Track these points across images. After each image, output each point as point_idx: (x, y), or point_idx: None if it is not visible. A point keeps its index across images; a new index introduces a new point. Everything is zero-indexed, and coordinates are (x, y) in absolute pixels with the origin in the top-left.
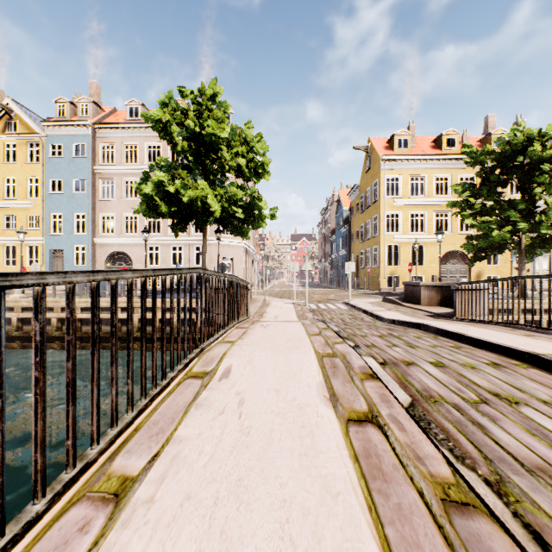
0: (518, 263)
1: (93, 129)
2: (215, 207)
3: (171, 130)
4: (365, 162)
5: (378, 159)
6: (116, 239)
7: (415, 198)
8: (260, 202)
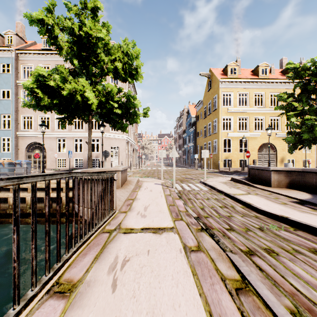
0: None
1: (16, 54)
2: (92, 100)
3: (54, 33)
4: (207, 85)
5: (217, 81)
6: (33, 133)
7: (241, 108)
8: (134, 100)
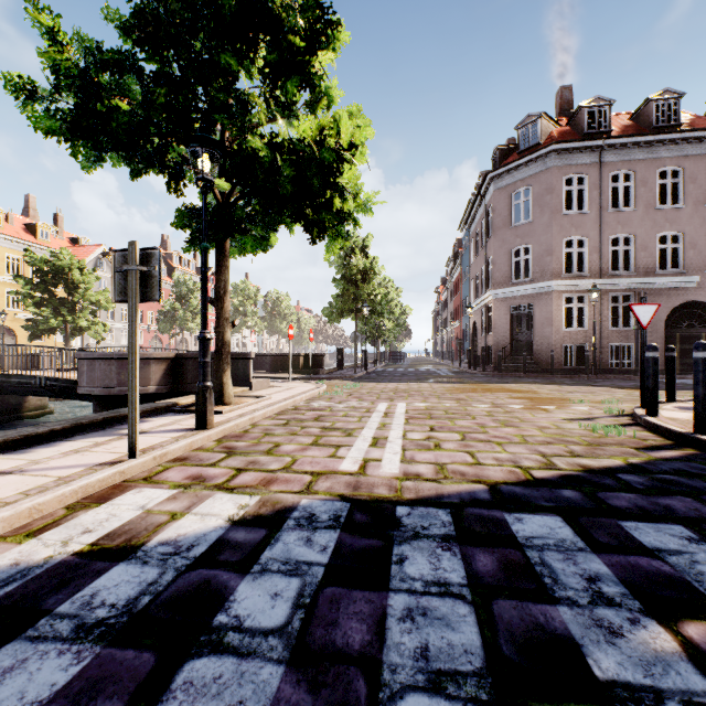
0: (66, 341)
1: None
2: None
3: None
4: None
5: None
6: None
7: None
8: None
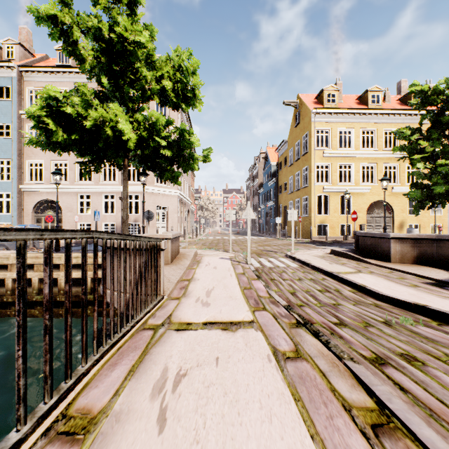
0: None
1: (19, 72)
2: (128, 135)
3: (72, 37)
4: (293, 118)
5: (308, 113)
6: (43, 186)
7: (343, 150)
8: (190, 137)
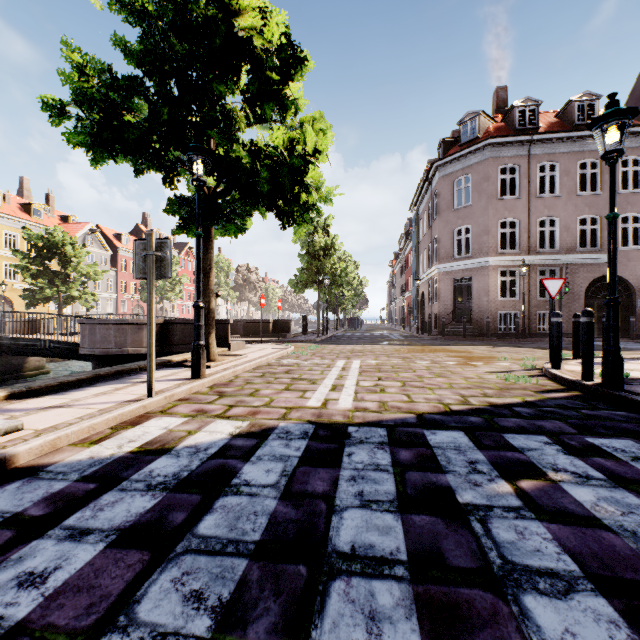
0: (60, 309)
1: None
2: None
3: None
4: None
5: None
6: None
7: None
8: None
